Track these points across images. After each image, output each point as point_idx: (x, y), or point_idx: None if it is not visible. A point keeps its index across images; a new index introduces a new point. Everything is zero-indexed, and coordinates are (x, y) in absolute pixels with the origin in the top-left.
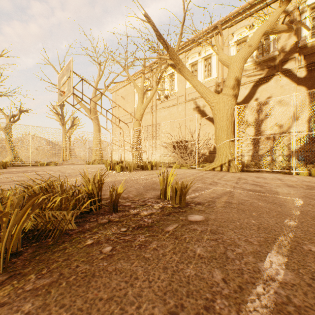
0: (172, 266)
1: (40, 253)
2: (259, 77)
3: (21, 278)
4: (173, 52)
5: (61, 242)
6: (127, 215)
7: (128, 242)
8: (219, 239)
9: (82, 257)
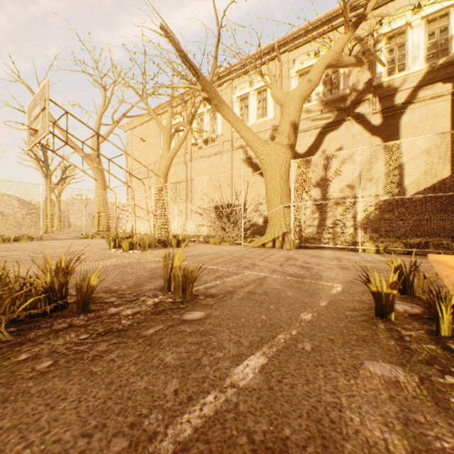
0: (121, 380)
1: None
2: (326, 122)
3: None
4: (206, 81)
5: None
6: (101, 316)
7: (80, 353)
8: (205, 342)
9: (2, 378)
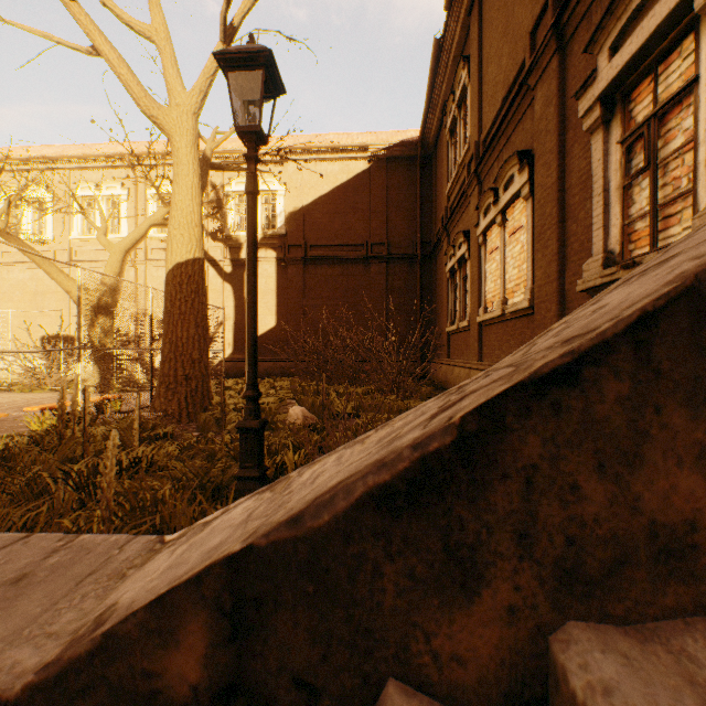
0: None
1: None
2: None
3: None
4: None
5: None
6: None
7: None
8: None
9: None
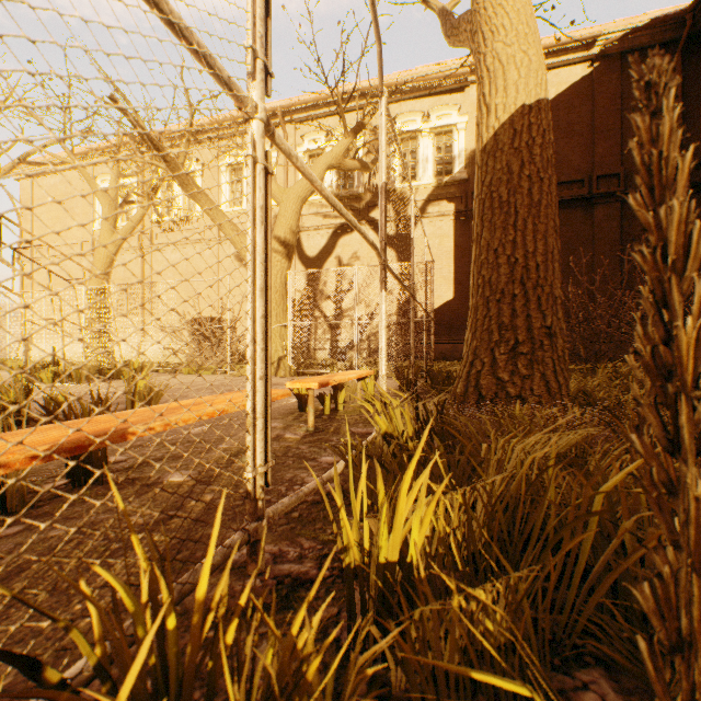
0: None
1: None
2: (340, 222)
3: None
4: (175, 164)
5: None
6: None
7: None
8: None
9: None
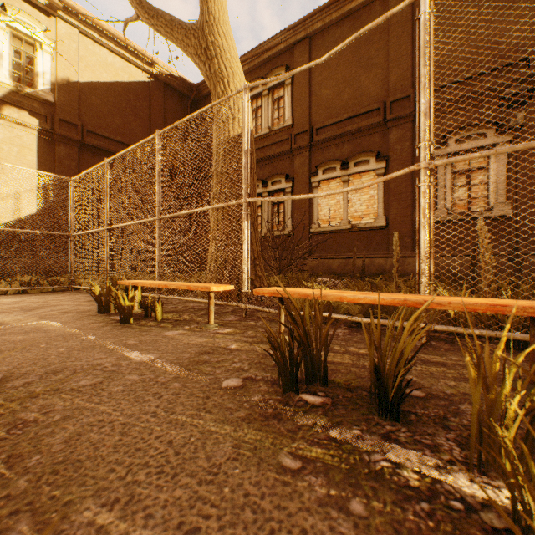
0: (101, 398)
1: None
2: None
3: None
4: None
5: None
6: None
7: None
8: (77, 370)
9: None
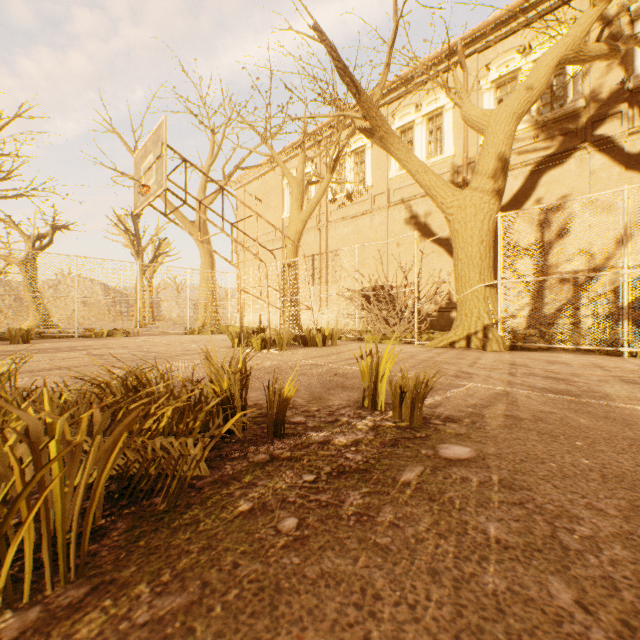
0: (447, 568)
1: (144, 532)
2: (543, 154)
3: (120, 592)
4: (370, 103)
5: (184, 506)
6: (306, 444)
7: (328, 507)
8: (528, 502)
9: (239, 542)
